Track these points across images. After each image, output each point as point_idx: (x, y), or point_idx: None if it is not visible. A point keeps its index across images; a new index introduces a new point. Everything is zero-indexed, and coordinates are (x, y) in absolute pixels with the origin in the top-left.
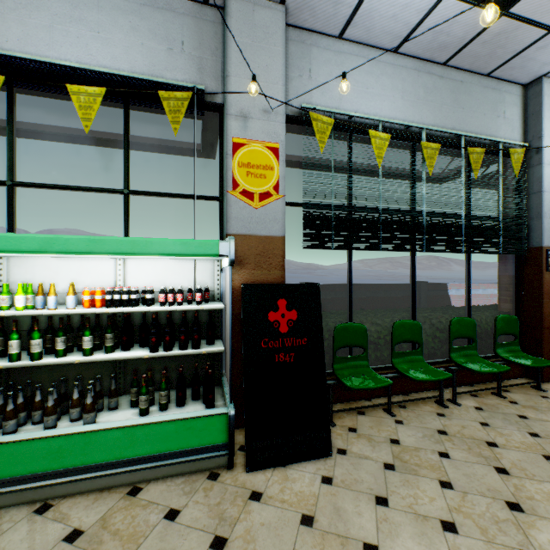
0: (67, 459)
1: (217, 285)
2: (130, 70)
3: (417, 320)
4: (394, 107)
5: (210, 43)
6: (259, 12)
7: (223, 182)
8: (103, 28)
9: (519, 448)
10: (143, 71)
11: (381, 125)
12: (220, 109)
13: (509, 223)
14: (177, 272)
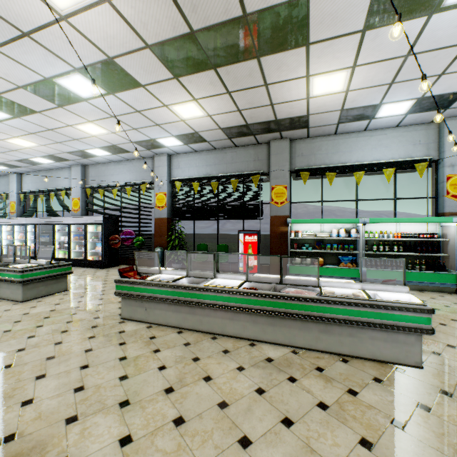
0: (401, 278)
1: (438, 232)
2: (398, 157)
3: None
4: None
5: (431, 137)
6: None
7: (437, 191)
8: (388, 145)
9: None
10: (403, 156)
11: None
12: (435, 161)
13: None
14: (419, 227)
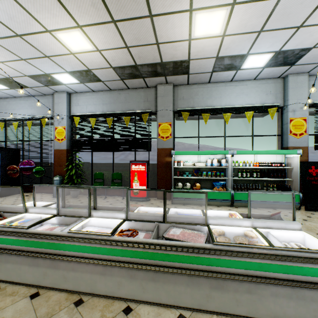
0: (260, 198)
1: (283, 162)
2: (255, 103)
3: None
4: None
5: (279, 89)
6: (298, 78)
7: (283, 130)
8: (248, 93)
9: None
10: (259, 102)
11: None
12: (281, 108)
13: None
14: (270, 158)
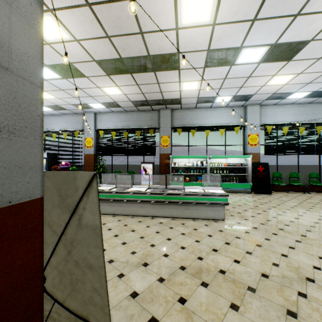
0: (227, 186)
1: (244, 163)
2: (226, 123)
3: (300, 173)
4: (291, 118)
5: (242, 114)
6: (253, 107)
7: (244, 142)
8: (222, 116)
9: (318, 197)
10: (229, 122)
11: (286, 124)
12: (244, 126)
13: None
14: (236, 160)
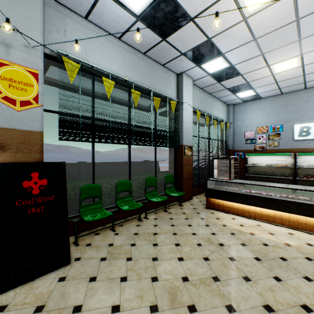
0: None
1: None
2: None
3: (132, 179)
4: (119, 68)
5: None
6: None
7: None
8: None
9: (165, 232)
10: None
11: (110, 76)
12: None
13: (171, 133)
14: None
